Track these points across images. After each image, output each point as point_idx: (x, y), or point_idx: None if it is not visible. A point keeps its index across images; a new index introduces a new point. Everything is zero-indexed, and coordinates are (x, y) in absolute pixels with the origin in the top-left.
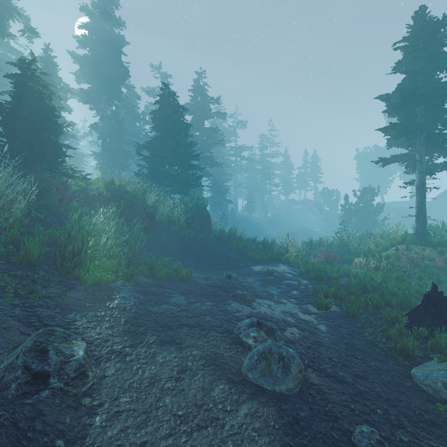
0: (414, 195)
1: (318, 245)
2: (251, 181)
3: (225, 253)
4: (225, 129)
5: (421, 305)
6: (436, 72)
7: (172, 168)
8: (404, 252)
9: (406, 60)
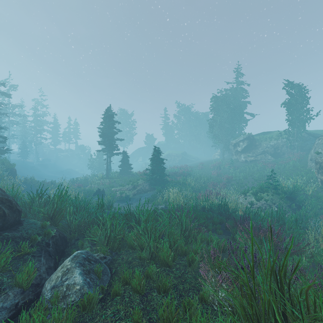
0: (106, 164)
1: (76, 181)
2: (24, 134)
3: (33, 188)
4: None
5: (95, 192)
6: (111, 128)
7: None
8: (101, 181)
9: (104, 122)
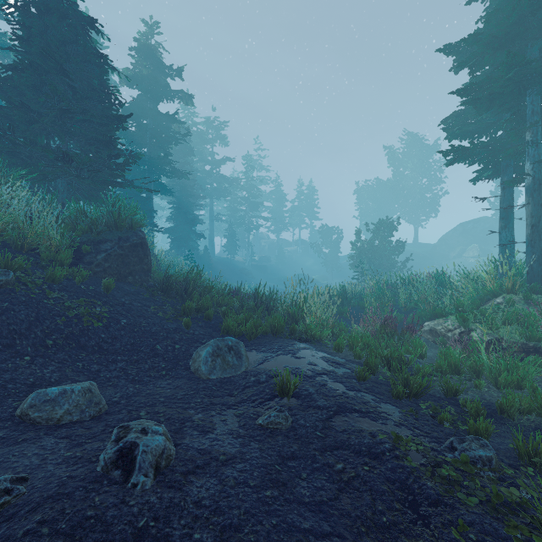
0: (525, 204)
1: (342, 297)
2: (232, 213)
3: (169, 324)
4: (196, 136)
5: None
6: None
7: (62, 141)
8: None
9: None
